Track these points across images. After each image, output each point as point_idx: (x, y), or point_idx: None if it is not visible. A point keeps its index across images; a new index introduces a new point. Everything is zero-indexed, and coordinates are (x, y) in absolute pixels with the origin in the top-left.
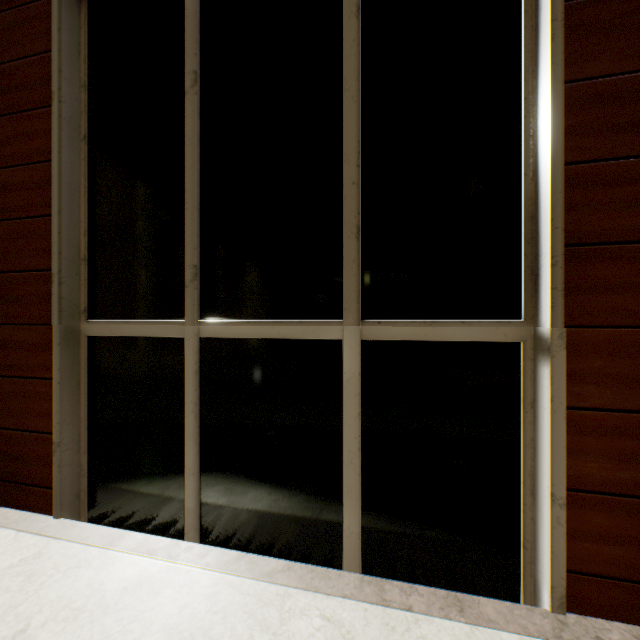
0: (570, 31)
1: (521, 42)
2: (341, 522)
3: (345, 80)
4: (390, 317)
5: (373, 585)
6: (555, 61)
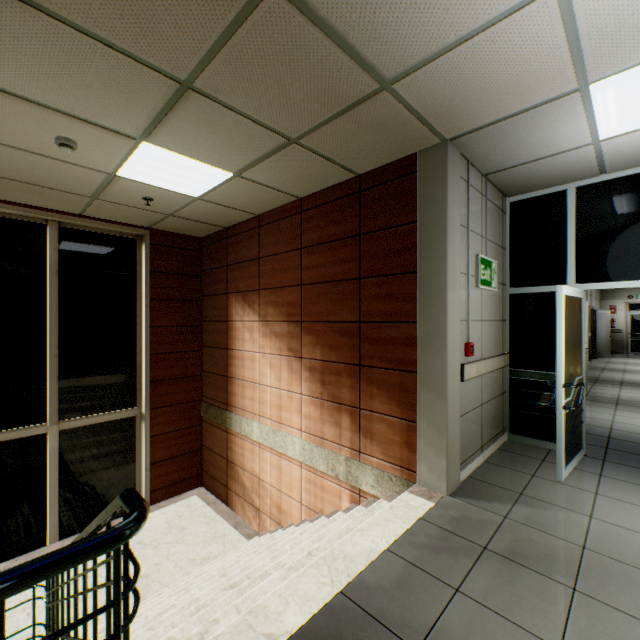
0: (152, 309)
1: (137, 302)
2: (47, 525)
3: (50, 305)
4: (77, 416)
5: (71, 539)
6: (147, 319)
